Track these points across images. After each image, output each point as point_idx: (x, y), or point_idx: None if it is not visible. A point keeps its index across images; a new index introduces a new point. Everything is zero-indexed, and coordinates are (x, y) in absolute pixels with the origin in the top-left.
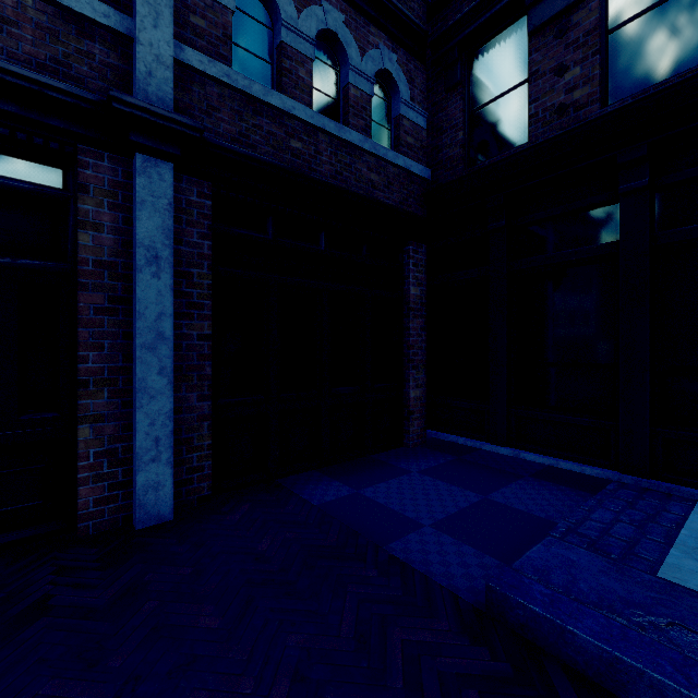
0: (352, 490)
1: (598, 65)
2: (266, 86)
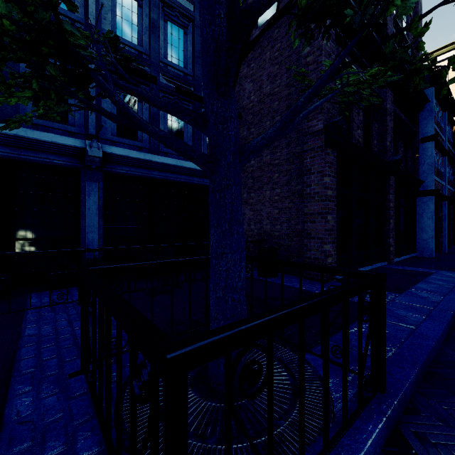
0: None
1: None
2: (448, 185)
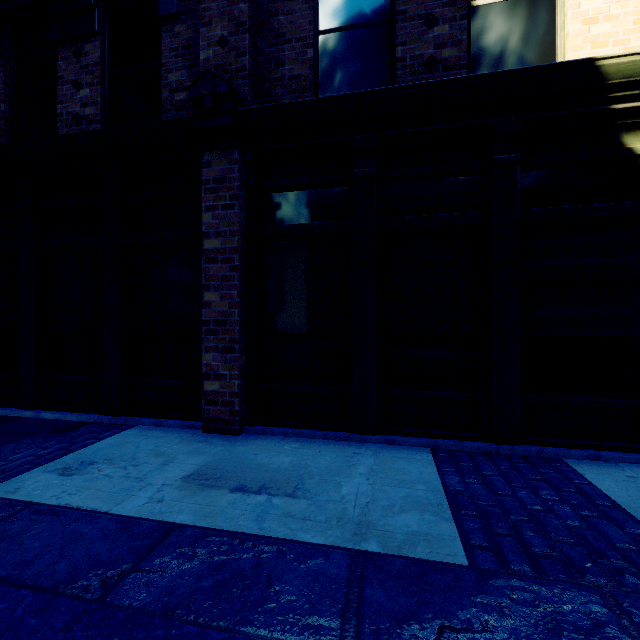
0: None
1: (100, 94)
2: None
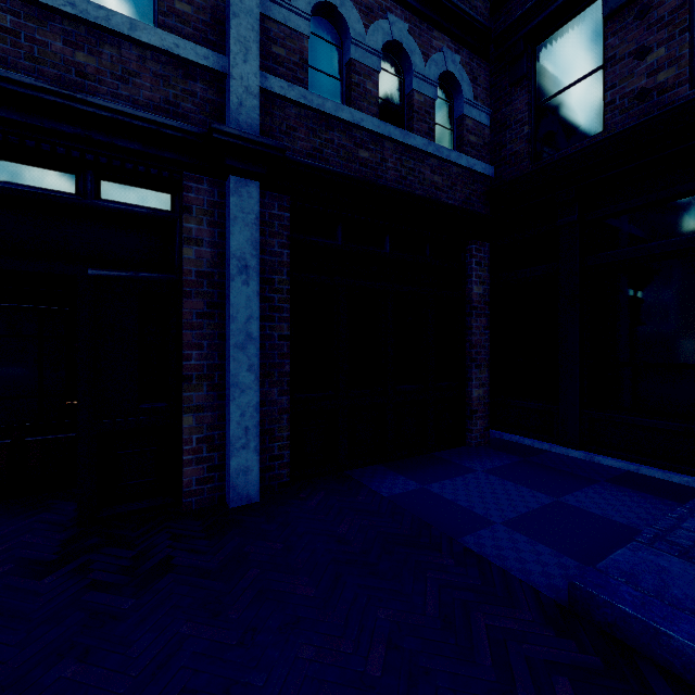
0: (418, 485)
1: (686, 44)
2: (337, 102)
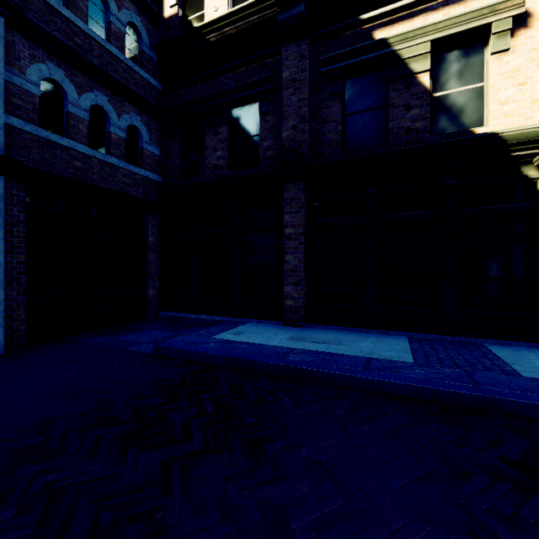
0: (111, 338)
1: (227, 154)
2: (60, 135)
